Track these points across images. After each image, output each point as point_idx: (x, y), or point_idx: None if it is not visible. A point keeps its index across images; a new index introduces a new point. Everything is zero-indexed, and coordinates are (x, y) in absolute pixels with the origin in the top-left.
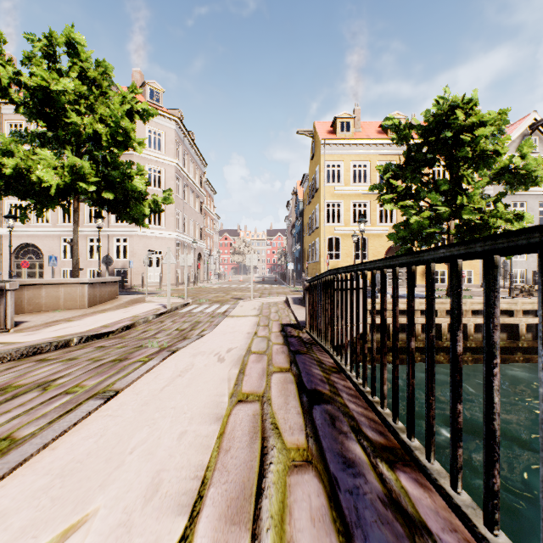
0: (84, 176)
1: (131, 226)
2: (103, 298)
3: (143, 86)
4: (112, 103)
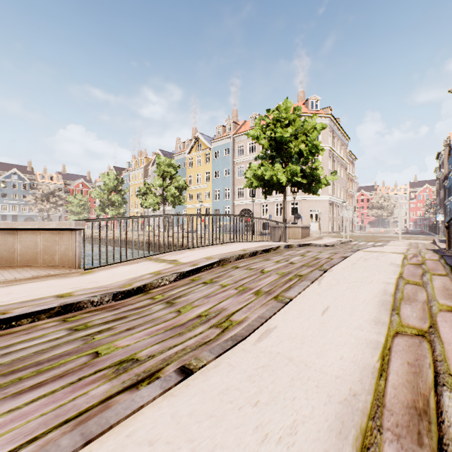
0: (295, 174)
1: (300, 195)
2: (305, 235)
3: (306, 101)
4: (308, 133)
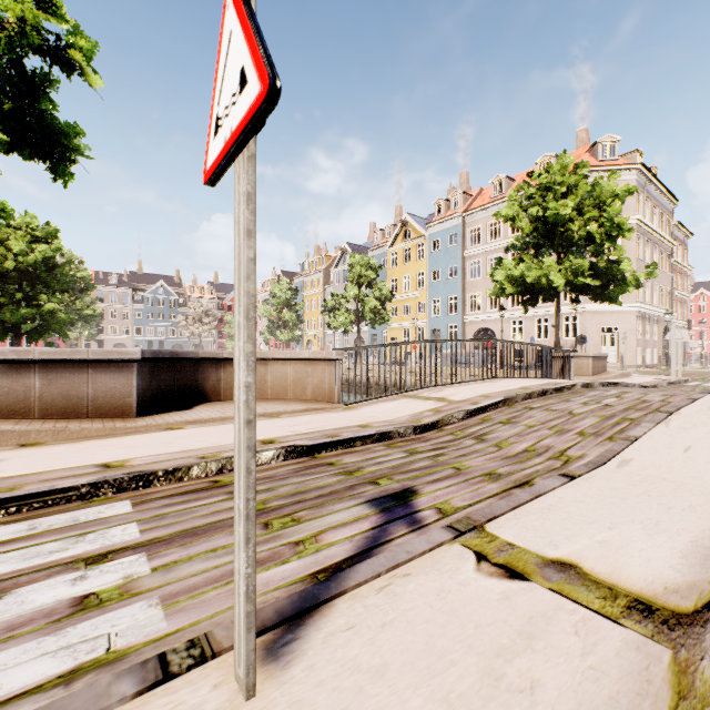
0: (581, 272)
1: (581, 303)
2: (598, 370)
3: (593, 146)
4: (604, 205)
